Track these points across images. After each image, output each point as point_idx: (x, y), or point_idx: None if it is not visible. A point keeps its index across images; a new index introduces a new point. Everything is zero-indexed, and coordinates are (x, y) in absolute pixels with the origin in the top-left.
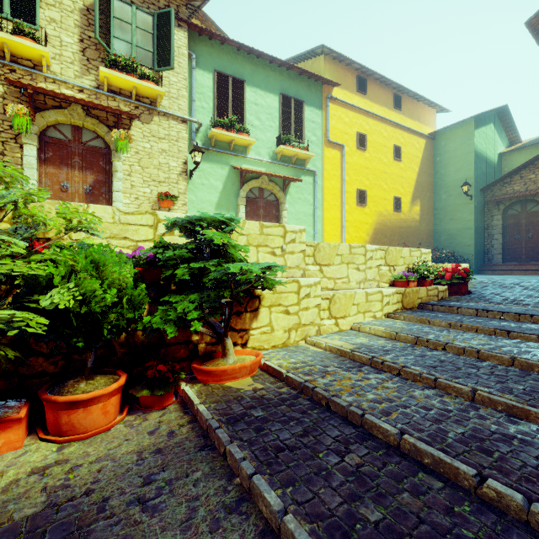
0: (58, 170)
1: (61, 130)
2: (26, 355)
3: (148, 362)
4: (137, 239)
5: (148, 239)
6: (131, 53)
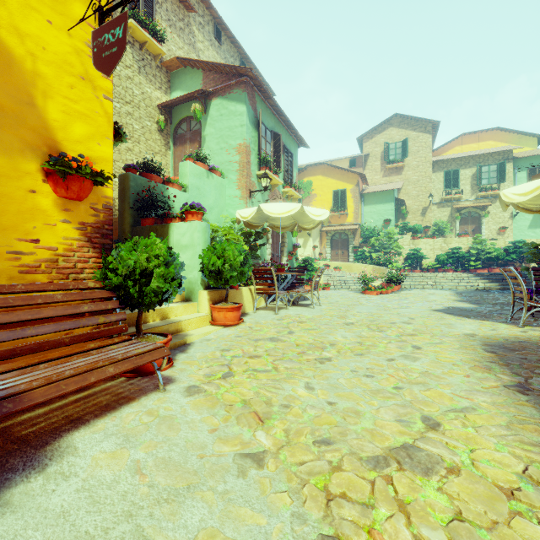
0: (464, 226)
1: (464, 214)
2: (483, 264)
3: (504, 266)
4: (500, 246)
5: (503, 246)
6: (488, 182)
